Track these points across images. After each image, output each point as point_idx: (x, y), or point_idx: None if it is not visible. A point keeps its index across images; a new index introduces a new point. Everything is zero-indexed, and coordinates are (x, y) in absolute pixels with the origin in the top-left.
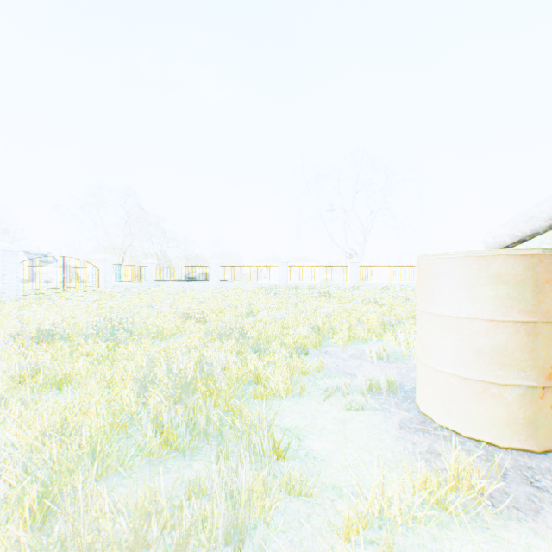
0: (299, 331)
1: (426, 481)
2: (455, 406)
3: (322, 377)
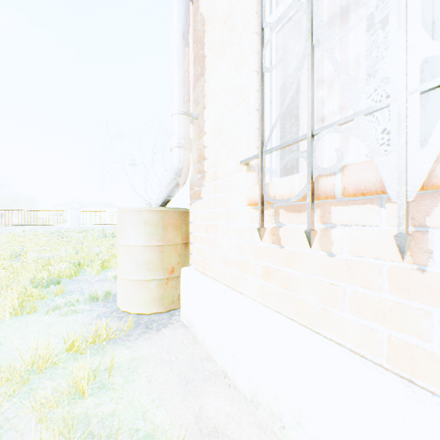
0: (58, 267)
1: (77, 340)
2: (129, 297)
3: (60, 299)
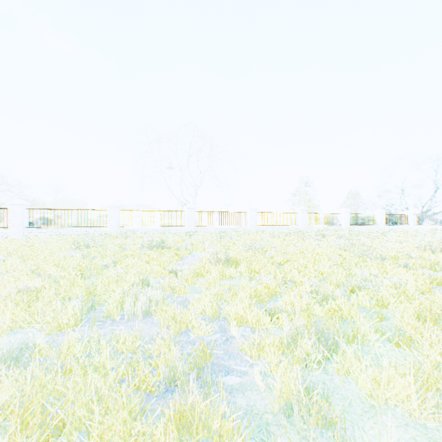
0: None
1: None
2: None
3: None
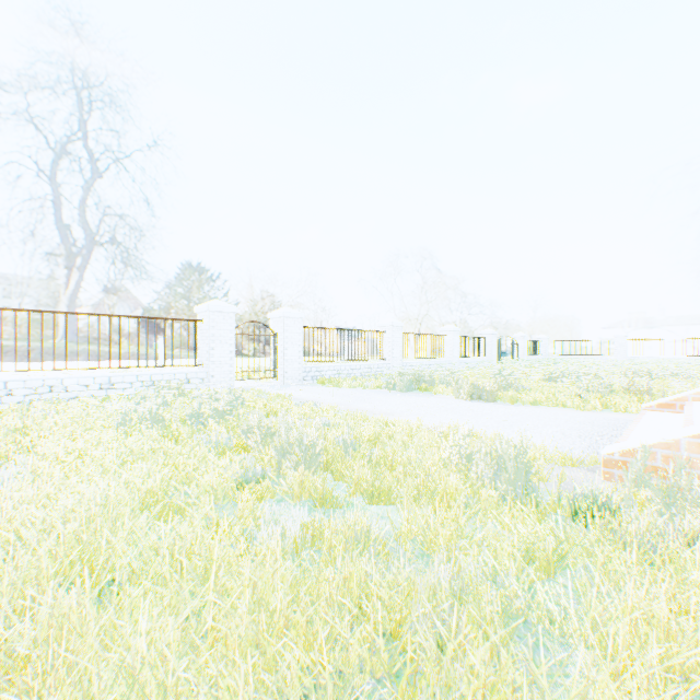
0: None
1: None
2: None
3: None
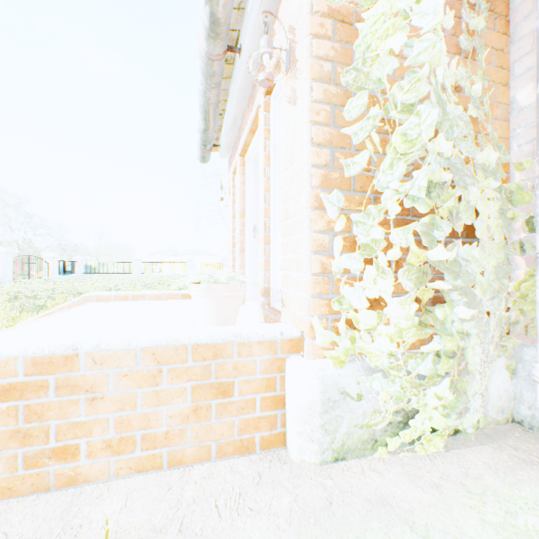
0: None
1: None
2: None
3: None
